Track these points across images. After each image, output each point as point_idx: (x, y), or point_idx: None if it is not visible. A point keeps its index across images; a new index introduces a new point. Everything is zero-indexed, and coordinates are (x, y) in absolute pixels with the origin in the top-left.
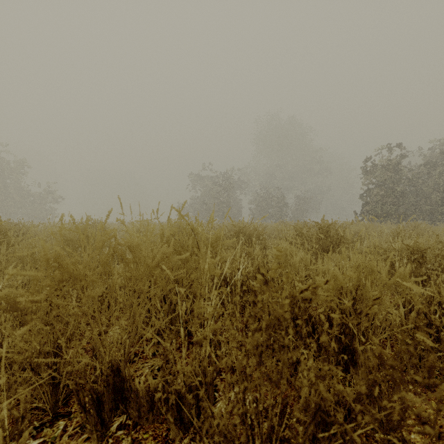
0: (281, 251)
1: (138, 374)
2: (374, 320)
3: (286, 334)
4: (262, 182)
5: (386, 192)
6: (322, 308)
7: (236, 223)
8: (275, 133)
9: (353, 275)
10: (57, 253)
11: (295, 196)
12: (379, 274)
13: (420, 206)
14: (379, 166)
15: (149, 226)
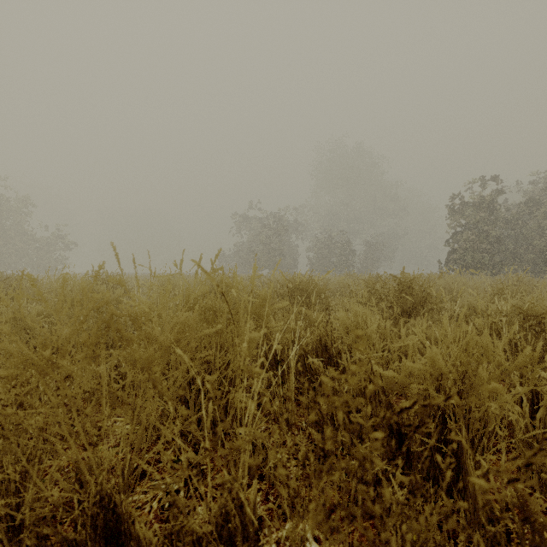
0: (363, 338)
1: (149, 497)
2: (487, 420)
3: (359, 433)
4: (323, 225)
5: (478, 237)
6: (415, 407)
7: (290, 277)
8: (339, 164)
9: (499, 389)
10: (52, 318)
11: (364, 242)
12: (496, 355)
13: (520, 254)
14: (469, 204)
15: (179, 280)
